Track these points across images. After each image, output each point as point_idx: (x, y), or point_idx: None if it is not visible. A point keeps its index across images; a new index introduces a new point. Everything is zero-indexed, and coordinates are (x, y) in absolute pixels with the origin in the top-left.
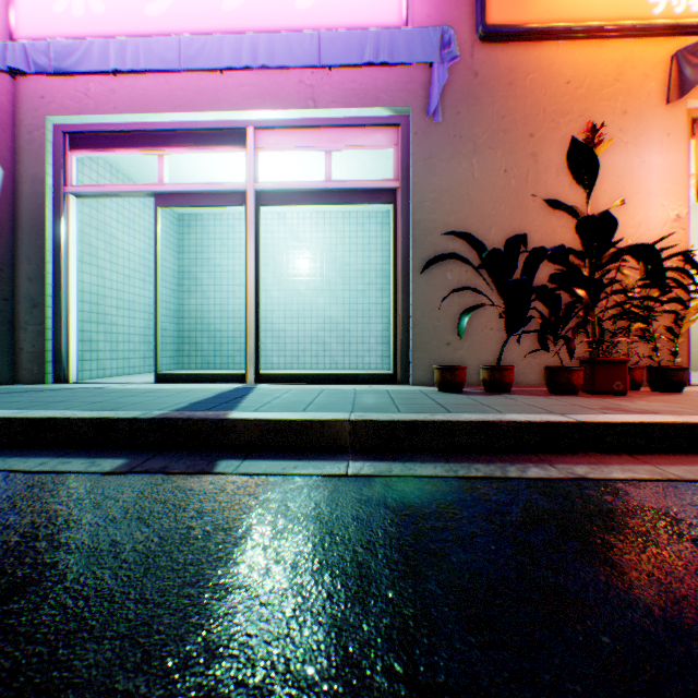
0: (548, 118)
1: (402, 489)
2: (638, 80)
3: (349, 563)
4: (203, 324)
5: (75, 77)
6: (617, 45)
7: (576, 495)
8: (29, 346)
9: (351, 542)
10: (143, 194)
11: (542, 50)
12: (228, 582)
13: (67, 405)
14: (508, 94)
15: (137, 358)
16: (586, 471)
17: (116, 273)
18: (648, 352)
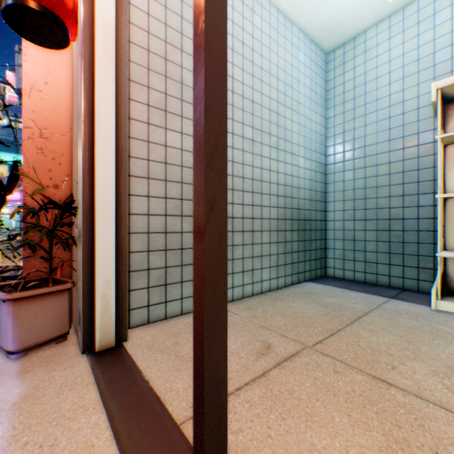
0: None
1: None
2: None
3: None
4: None
5: None
6: None
7: None
8: None
9: None
10: None
11: None
12: None
13: None
14: None
15: None
16: None
17: None
18: None
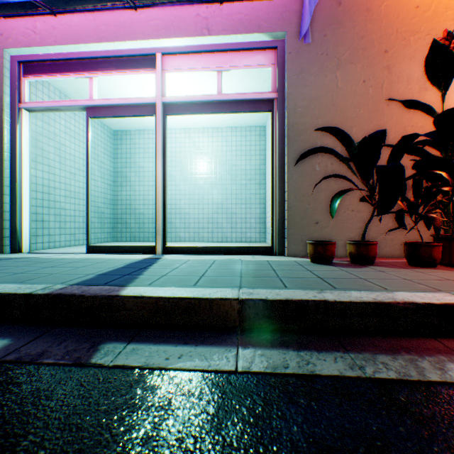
0: (399, 37)
1: (307, 403)
2: None
3: None
4: (131, 209)
5: (25, 18)
6: None
7: None
8: None
9: None
10: (77, 108)
11: None
12: None
13: None
14: (366, 18)
15: (81, 233)
16: None
17: (64, 171)
18: None
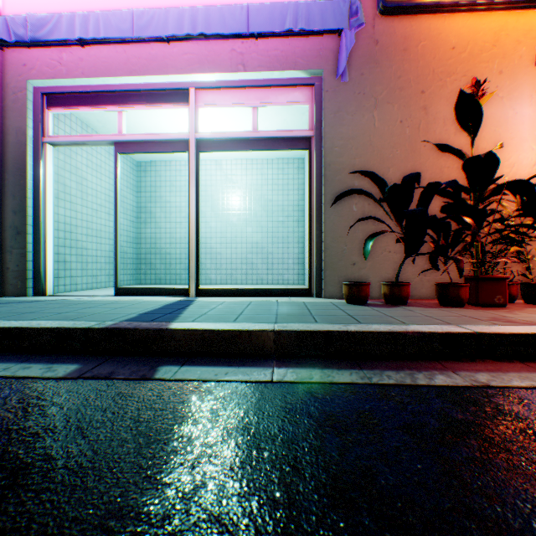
0: (436, 77)
1: (323, 396)
2: (512, 45)
3: (277, 486)
4: (156, 248)
5: (51, 49)
6: (494, 16)
7: (485, 404)
8: (14, 266)
9: (278, 459)
10: (105, 143)
11: (432, 22)
12: (152, 512)
13: (36, 315)
14: (403, 58)
15: (103, 275)
16: (488, 379)
17: (85, 207)
18: (520, 271)
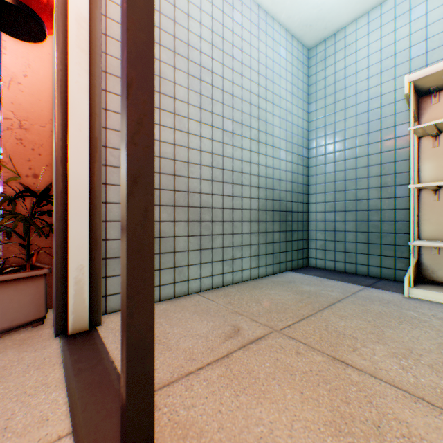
0: None
1: None
2: None
3: None
4: None
5: None
6: None
7: None
8: None
9: None
10: None
11: None
12: None
13: None
14: None
15: None
16: None
17: None
18: None
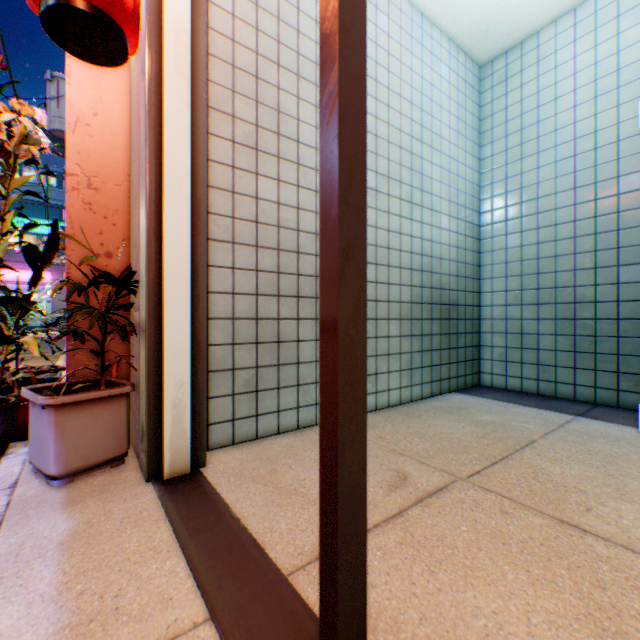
0: None
1: None
2: None
3: None
4: None
5: None
6: None
7: None
8: None
9: None
10: None
11: None
12: None
13: None
14: None
15: None
16: None
17: None
18: None
